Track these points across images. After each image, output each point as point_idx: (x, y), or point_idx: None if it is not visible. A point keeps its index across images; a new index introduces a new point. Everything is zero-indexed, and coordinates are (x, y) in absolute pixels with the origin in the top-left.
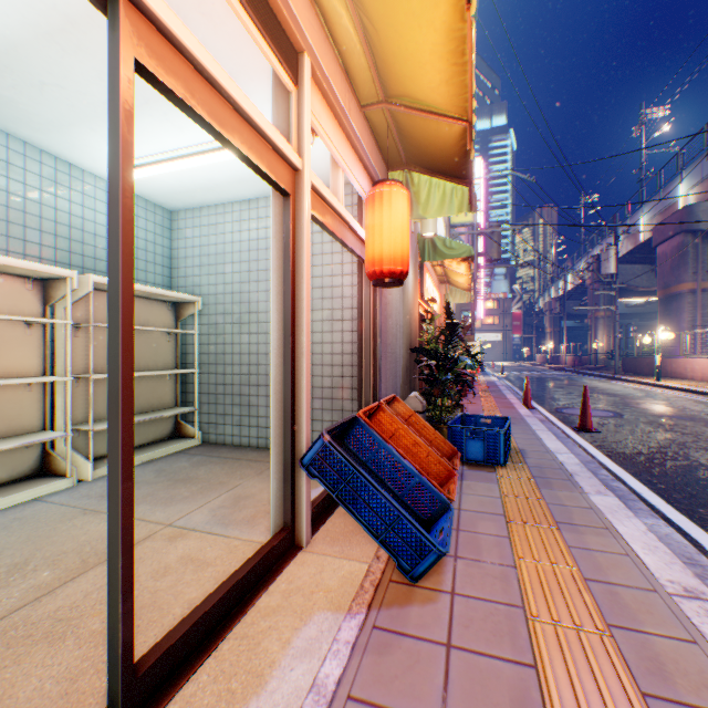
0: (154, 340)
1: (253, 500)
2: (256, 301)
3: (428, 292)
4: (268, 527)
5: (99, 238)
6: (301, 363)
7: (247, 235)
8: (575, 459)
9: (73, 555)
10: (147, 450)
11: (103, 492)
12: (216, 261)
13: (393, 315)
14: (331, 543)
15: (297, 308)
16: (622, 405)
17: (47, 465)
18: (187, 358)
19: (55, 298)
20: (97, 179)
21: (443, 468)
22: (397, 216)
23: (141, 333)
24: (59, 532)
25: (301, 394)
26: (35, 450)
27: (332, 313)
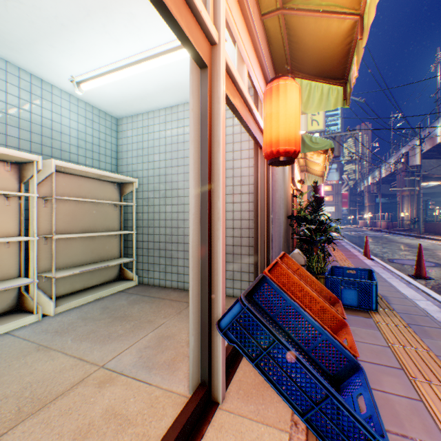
0: (104, 209)
1: (173, 341)
2: (176, 181)
3: (296, 176)
4: (185, 373)
5: (63, 135)
6: (217, 227)
7: (169, 132)
8: (435, 306)
9: (11, 402)
10: (98, 290)
11: (58, 328)
12: (148, 153)
13: (278, 190)
14: (245, 399)
15: (213, 175)
16: (437, 257)
17: (21, 303)
18: (128, 223)
19: (27, 177)
20: (63, 92)
21: (334, 318)
22: (291, 104)
23: (94, 205)
24: (10, 371)
25: (217, 257)
26: (12, 292)
27: (233, 188)
